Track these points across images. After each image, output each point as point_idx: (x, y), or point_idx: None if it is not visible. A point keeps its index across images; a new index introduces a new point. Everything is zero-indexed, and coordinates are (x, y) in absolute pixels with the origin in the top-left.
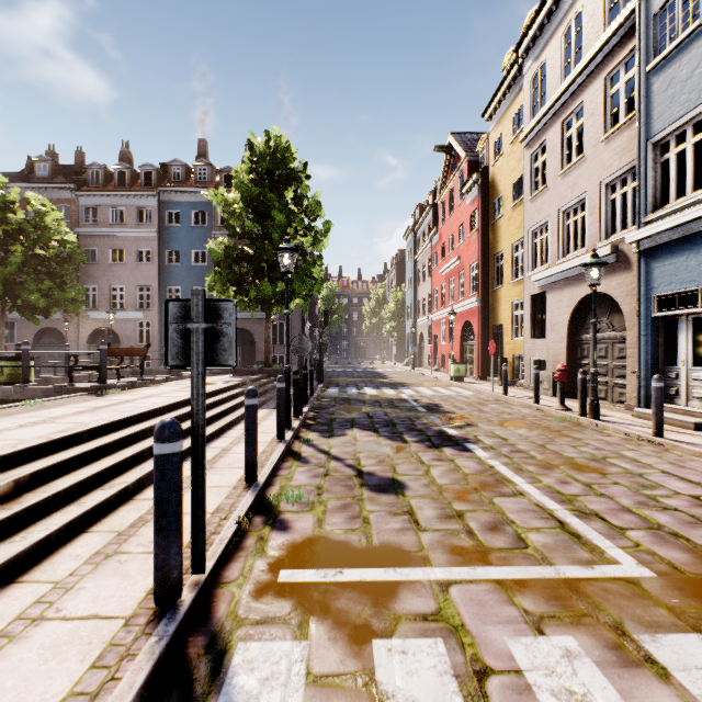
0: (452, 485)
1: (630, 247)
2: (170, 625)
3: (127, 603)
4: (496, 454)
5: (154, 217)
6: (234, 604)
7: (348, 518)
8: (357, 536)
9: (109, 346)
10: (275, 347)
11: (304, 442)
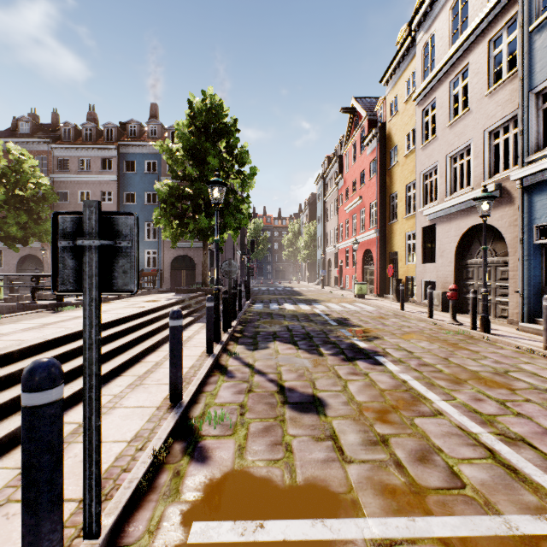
0: (371, 403)
1: (512, 184)
2: None
3: None
4: (406, 368)
5: (114, 166)
6: None
7: (270, 444)
8: (279, 471)
9: None
10: (212, 270)
11: (231, 355)
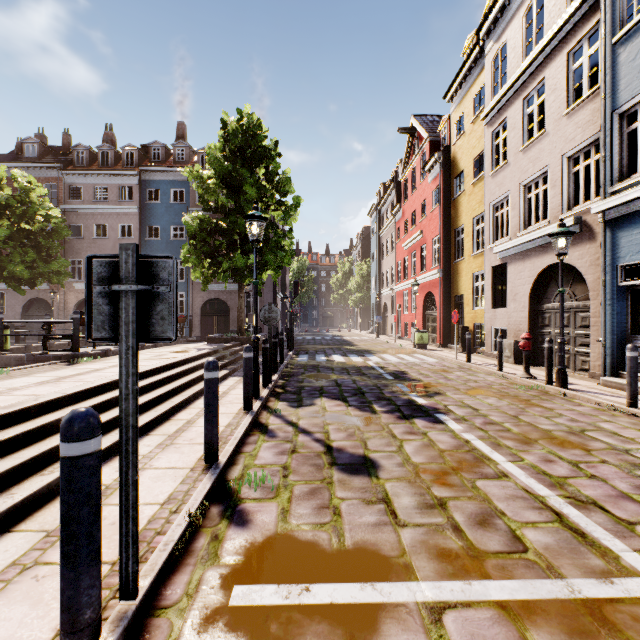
0: (428, 464)
1: (593, 218)
2: None
3: None
4: (469, 426)
5: (135, 195)
6: None
7: (316, 508)
8: (326, 534)
9: (82, 315)
10: (249, 316)
11: (272, 413)
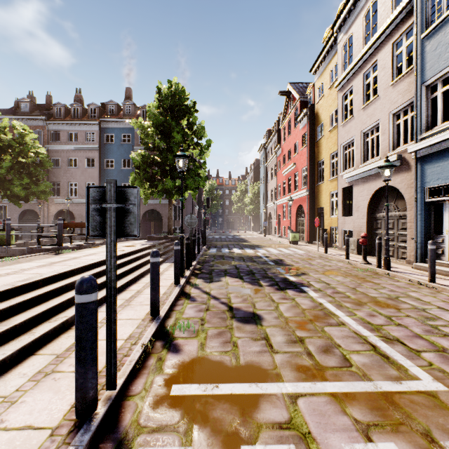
0: (294, 317)
1: (409, 155)
2: (85, 436)
3: (55, 415)
4: (323, 295)
5: (96, 138)
6: (136, 414)
7: (222, 342)
8: (228, 357)
9: (64, 221)
10: (175, 222)
11: (193, 286)
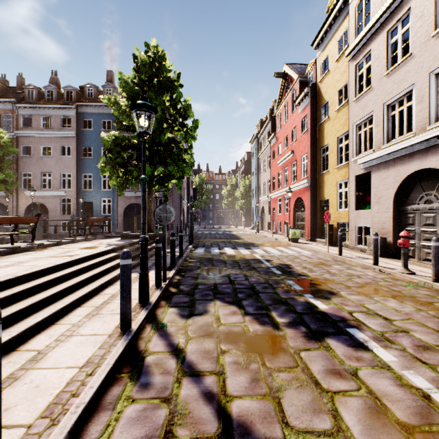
0: None
1: None
2: None
3: None
4: (404, 356)
5: (73, 123)
6: None
7: None
8: None
9: None
10: None
11: (156, 328)
